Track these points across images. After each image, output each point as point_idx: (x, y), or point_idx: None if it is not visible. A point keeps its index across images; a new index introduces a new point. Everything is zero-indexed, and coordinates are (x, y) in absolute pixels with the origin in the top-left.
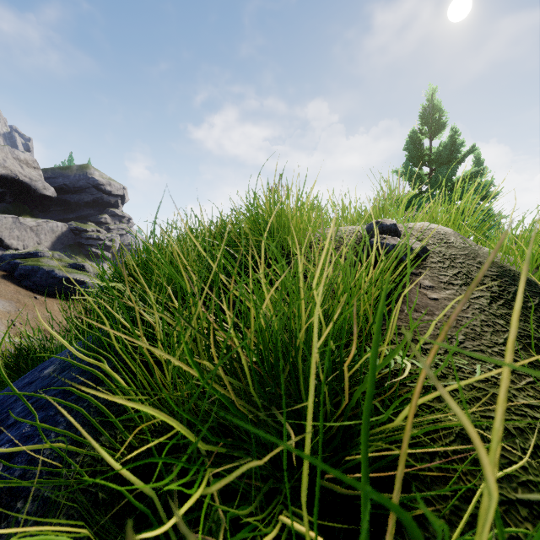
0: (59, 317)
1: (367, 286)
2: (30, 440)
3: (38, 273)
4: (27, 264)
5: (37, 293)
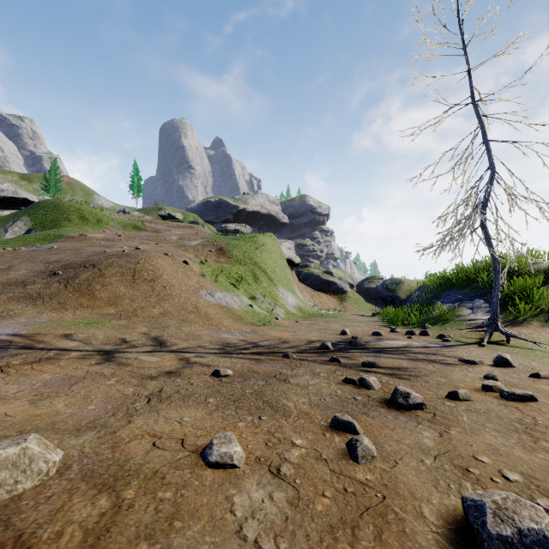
0: (329, 304)
1: (543, 281)
2: (481, 298)
3: (312, 277)
4: (306, 272)
5: (313, 289)
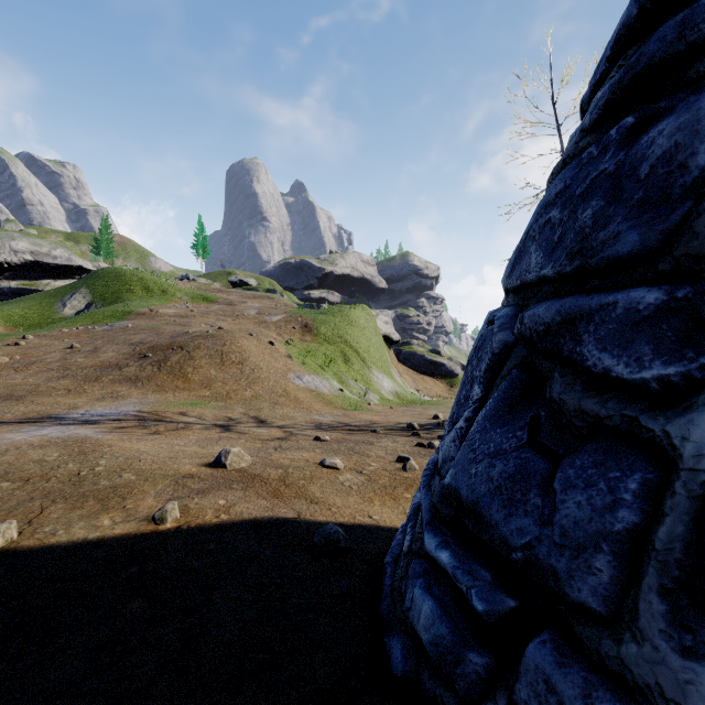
0: (435, 390)
1: None
2: None
3: (415, 357)
4: (408, 350)
5: (416, 371)
